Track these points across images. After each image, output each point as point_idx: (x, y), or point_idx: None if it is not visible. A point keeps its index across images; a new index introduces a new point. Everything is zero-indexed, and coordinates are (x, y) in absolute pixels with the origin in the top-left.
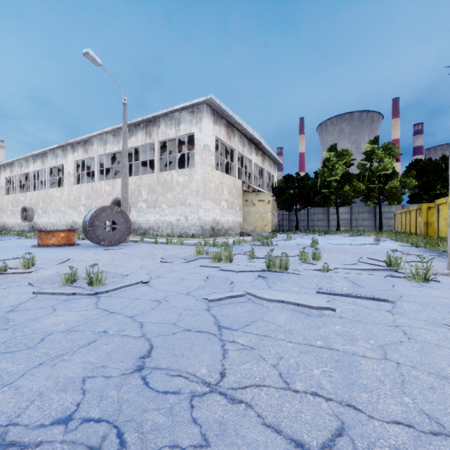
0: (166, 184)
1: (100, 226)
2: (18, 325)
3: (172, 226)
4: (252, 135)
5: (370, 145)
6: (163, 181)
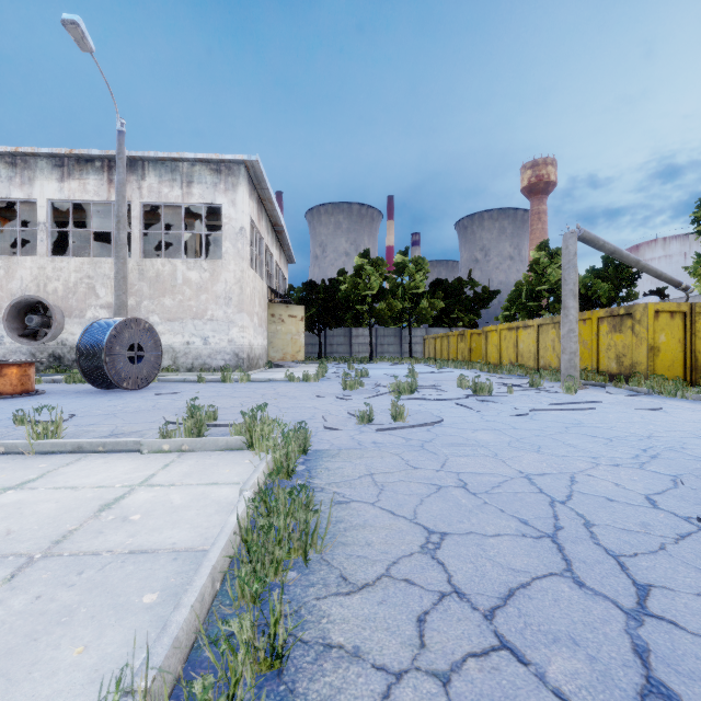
0: (160, 281)
1: (121, 355)
2: (479, 443)
3: (175, 354)
4: (279, 219)
5: (401, 256)
6: (153, 274)
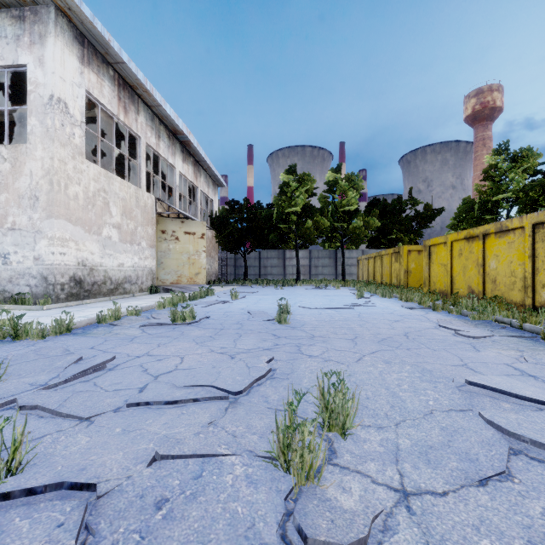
0: None
1: None
2: None
3: None
4: (175, 122)
5: (333, 173)
6: None
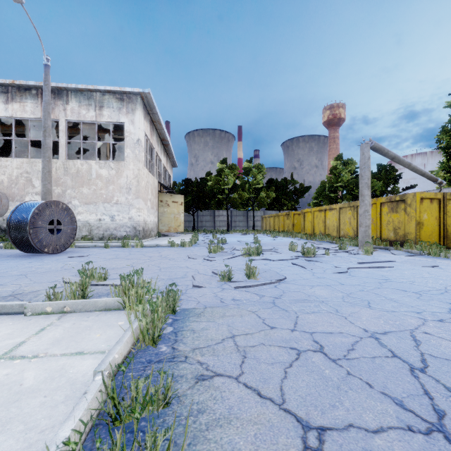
0: (80, 176)
1: (43, 228)
2: (319, 299)
3: (90, 227)
4: (166, 136)
5: (247, 163)
6: (75, 171)
